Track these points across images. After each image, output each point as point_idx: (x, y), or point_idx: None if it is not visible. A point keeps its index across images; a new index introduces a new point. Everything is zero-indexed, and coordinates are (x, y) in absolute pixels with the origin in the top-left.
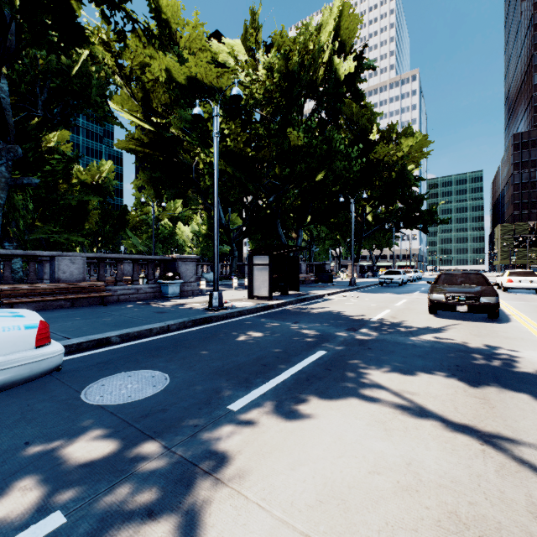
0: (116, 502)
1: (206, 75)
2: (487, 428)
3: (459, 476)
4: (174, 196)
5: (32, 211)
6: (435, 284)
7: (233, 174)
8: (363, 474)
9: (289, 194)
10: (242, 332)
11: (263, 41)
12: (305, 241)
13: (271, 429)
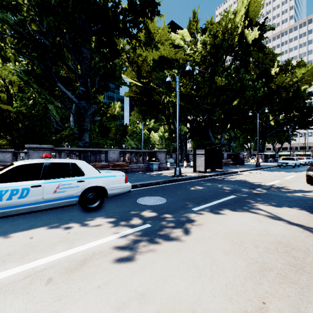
0: (163, 224)
1: (169, 54)
2: (311, 226)
3: (287, 235)
4: (151, 118)
5: (97, 131)
6: (312, 165)
7: (184, 105)
8: (246, 230)
9: (216, 113)
10: (192, 186)
11: (200, 27)
12: (226, 139)
13: (210, 216)
